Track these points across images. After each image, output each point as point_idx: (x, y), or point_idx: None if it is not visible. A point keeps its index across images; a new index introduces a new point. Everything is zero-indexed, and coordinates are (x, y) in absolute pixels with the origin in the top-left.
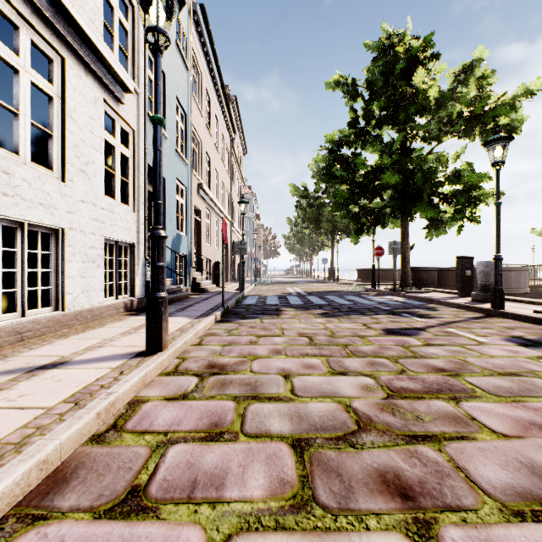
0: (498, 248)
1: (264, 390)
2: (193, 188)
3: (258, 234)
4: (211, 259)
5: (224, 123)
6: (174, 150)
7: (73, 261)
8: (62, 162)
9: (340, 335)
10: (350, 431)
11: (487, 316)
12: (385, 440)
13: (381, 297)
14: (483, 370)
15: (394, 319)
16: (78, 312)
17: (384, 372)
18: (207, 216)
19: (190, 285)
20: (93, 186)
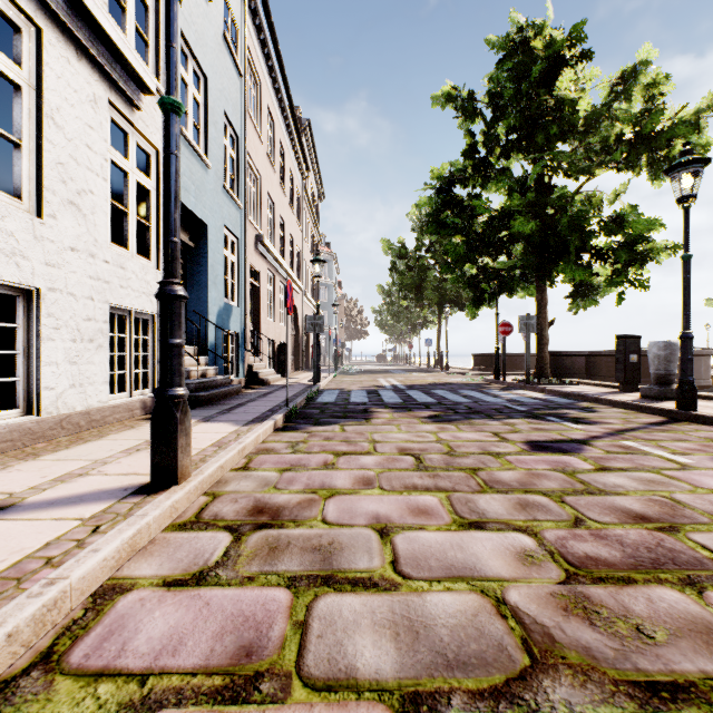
0: (687, 322)
1: (345, 563)
2: (249, 241)
3: (340, 307)
4: (274, 340)
5: (293, 155)
6: (221, 186)
7: (55, 339)
8: (37, 187)
9: (463, 452)
10: (516, 671)
11: (672, 420)
12: (595, 700)
13: (510, 392)
14: (712, 518)
15: (537, 426)
16: (64, 416)
17: (547, 522)
18: (270, 281)
19: (245, 376)
20: (91, 228)
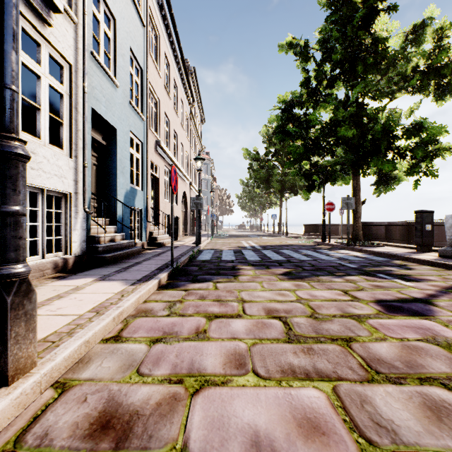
0: None
1: None
2: (150, 144)
3: (215, 194)
4: (170, 214)
5: (183, 90)
6: (128, 101)
7: None
8: None
9: (326, 315)
10: None
11: None
12: None
13: (337, 252)
14: None
15: (375, 283)
16: None
17: None
18: (166, 174)
19: (147, 240)
20: None
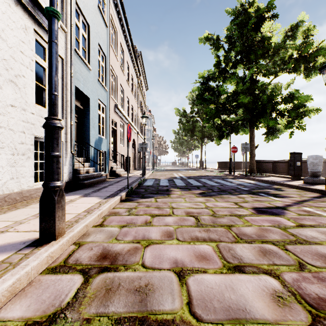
0: None
1: (155, 305)
2: (111, 107)
3: (155, 140)
4: (124, 155)
5: (133, 68)
6: (97, 79)
7: (1, 153)
8: None
9: (221, 215)
10: None
11: (324, 195)
12: None
13: (238, 180)
14: None
15: (256, 198)
16: (6, 195)
17: (282, 266)
18: (121, 127)
19: (109, 172)
20: (23, 95)
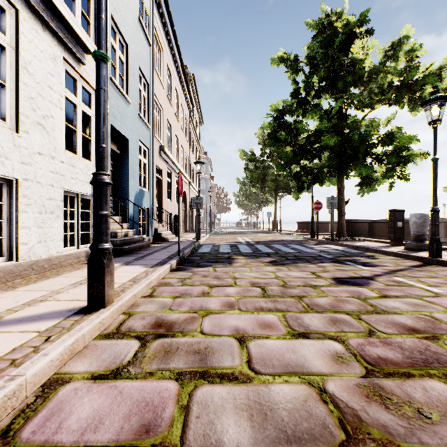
0: (435, 201)
1: (215, 362)
2: (155, 150)
3: (213, 192)
4: (171, 213)
5: (183, 96)
6: (137, 114)
7: (28, 211)
8: (16, 113)
9: (292, 285)
10: (336, 444)
11: (426, 264)
12: None
13: (321, 246)
14: None
15: (340, 267)
16: (33, 261)
17: (350, 333)
18: (168, 175)
19: (153, 235)
20: (51, 140)
